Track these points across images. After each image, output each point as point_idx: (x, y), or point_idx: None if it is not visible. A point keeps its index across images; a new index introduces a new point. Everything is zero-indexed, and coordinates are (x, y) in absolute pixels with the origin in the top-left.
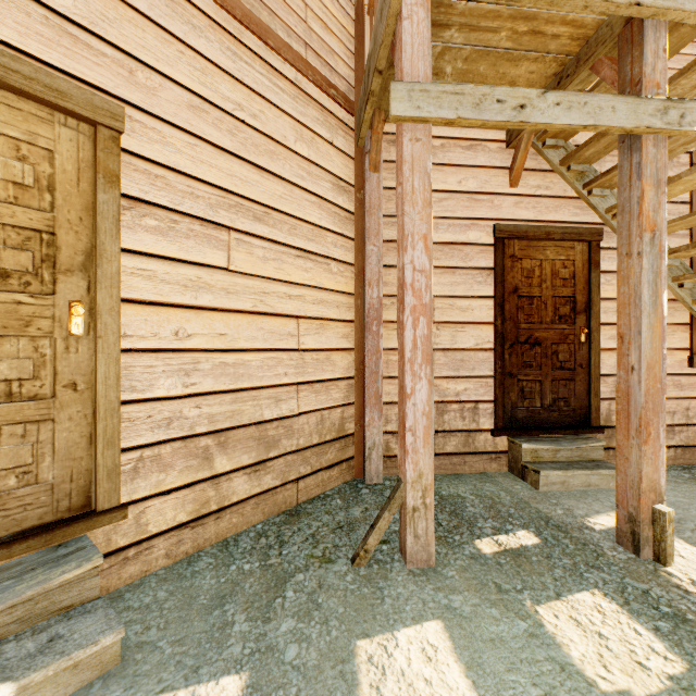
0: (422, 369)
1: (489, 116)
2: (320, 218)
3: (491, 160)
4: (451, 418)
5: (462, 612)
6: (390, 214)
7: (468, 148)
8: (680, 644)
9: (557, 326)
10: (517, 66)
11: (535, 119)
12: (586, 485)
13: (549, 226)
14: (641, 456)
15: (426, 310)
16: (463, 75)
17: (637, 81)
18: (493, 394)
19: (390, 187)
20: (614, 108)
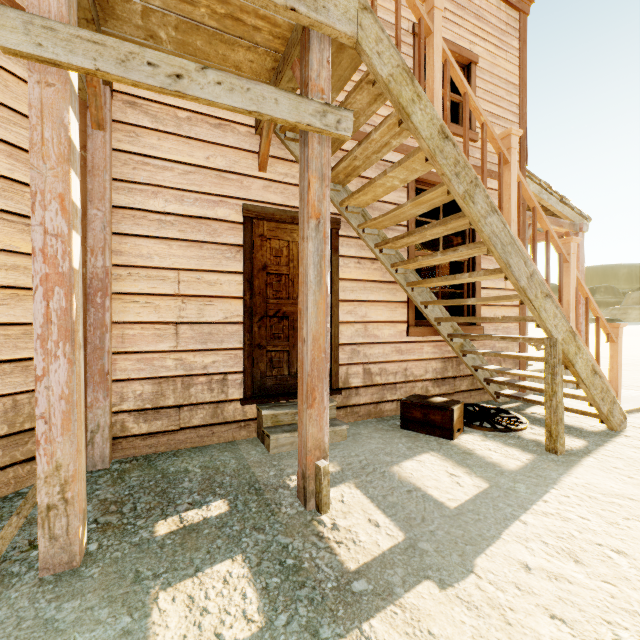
0: (59, 346)
1: (139, 77)
2: (11, 169)
3: (240, 142)
4: (199, 391)
5: (61, 624)
6: (127, 179)
7: (216, 126)
8: (275, 599)
9: None
10: (234, 51)
11: (194, 92)
12: None
13: (295, 212)
14: (307, 419)
15: (65, 280)
16: (183, 46)
17: (307, 83)
18: (242, 365)
19: (127, 151)
20: (278, 100)
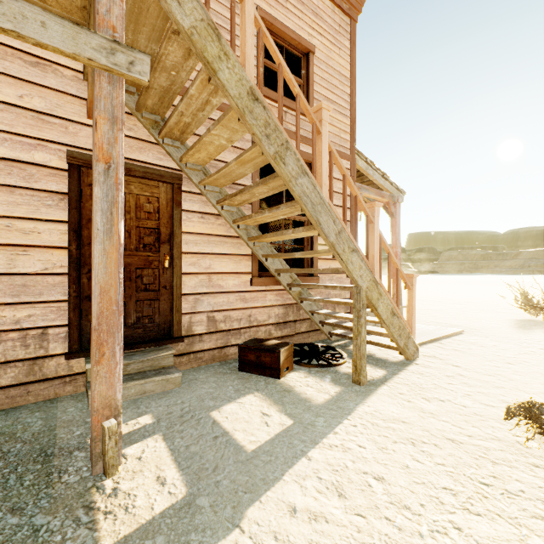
0: None
1: None
2: None
3: (64, 85)
4: (9, 348)
5: None
6: None
7: (33, 64)
8: None
9: (142, 253)
10: None
11: None
12: (142, 393)
13: (131, 164)
14: (93, 376)
15: None
16: None
17: (95, 16)
18: (67, 318)
19: None
20: (46, 24)
